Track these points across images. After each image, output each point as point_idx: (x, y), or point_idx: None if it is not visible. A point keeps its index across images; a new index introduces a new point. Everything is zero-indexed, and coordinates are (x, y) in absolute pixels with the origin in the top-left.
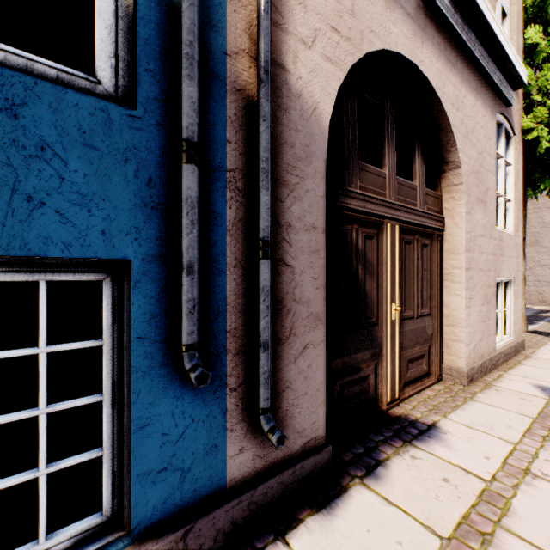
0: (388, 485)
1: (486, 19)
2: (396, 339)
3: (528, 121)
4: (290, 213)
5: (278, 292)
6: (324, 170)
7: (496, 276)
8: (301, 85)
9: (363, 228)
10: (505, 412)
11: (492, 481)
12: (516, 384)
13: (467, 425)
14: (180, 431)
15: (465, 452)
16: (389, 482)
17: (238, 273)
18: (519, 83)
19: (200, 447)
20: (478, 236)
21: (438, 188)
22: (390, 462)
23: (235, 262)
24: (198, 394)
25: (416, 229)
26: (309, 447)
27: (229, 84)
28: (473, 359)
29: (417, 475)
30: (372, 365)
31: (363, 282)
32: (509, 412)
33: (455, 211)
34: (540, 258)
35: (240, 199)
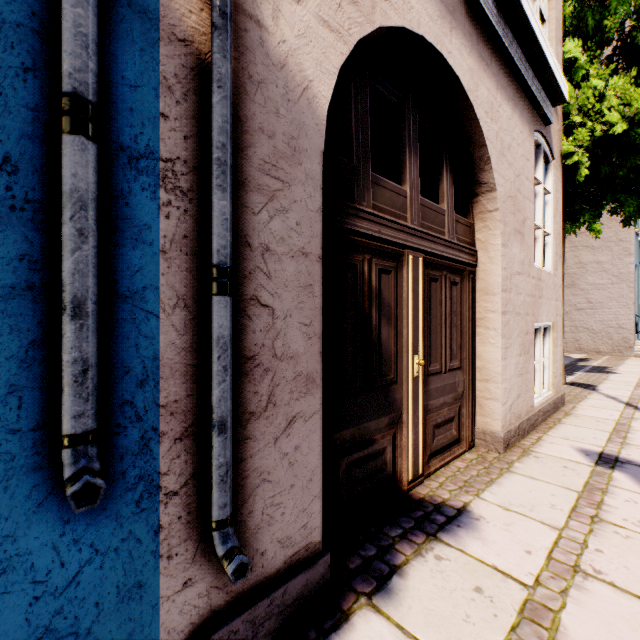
0: (404, 605)
1: (525, 12)
2: (420, 400)
3: (568, 144)
4: (269, 231)
5: (249, 344)
6: (320, 175)
7: (534, 321)
8: (285, 52)
9: (378, 259)
10: (547, 485)
11: (536, 587)
12: (557, 448)
13: (503, 507)
14: (70, 573)
15: (502, 545)
16: (406, 599)
17: (181, 317)
18: (559, 98)
19: (111, 591)
20: (515, 274)
21: (470, 215)
22: (409, 568)
23: (176, 300)
24: (107, 507)
25: (444, 263)
26: (298, 560)
27: (164, 28)
28: (510, 420)
29: (442, 585)
30: (389, 435)
31: (377, 329)
32: (551, 485)
33: (489, 243)
34: (576, 301)
35: (184, 205)
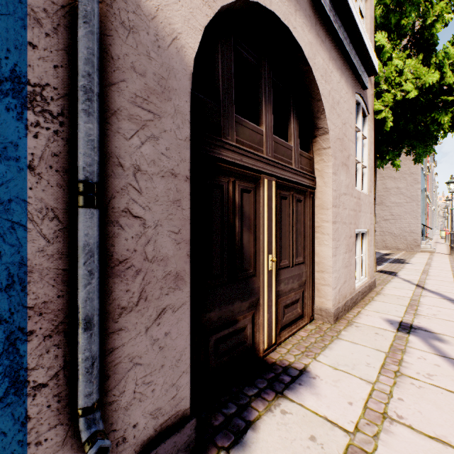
0: None
1: (349, 4)
2: (273, 287)
3: (378, 105)
4: (140, 154)
5: (121, 250)
6: (187, 111)
7: (356, 228)
8: (155, 6)
9: (241, 181)
10: (364, 348)
11: (356, 433)
12: (371, 319)
13: (333, 367)
14: None
15: (331, 399)
16: (257, 451)
17: (50, 227)
18: (372, 71)
19: None
20: (342, 194)
21: (311, 151)
22: (260, 422)
23: (45, 211)
24: None
25: (291, 185)
26: (168, 426)
27: None
28: (339, 300)
29: (285, 436)
30: (250, 315)
31: (240, 235)
32: (367, 348)
33: (324, 172)
34: (384, 214)
35: (54, 127)
